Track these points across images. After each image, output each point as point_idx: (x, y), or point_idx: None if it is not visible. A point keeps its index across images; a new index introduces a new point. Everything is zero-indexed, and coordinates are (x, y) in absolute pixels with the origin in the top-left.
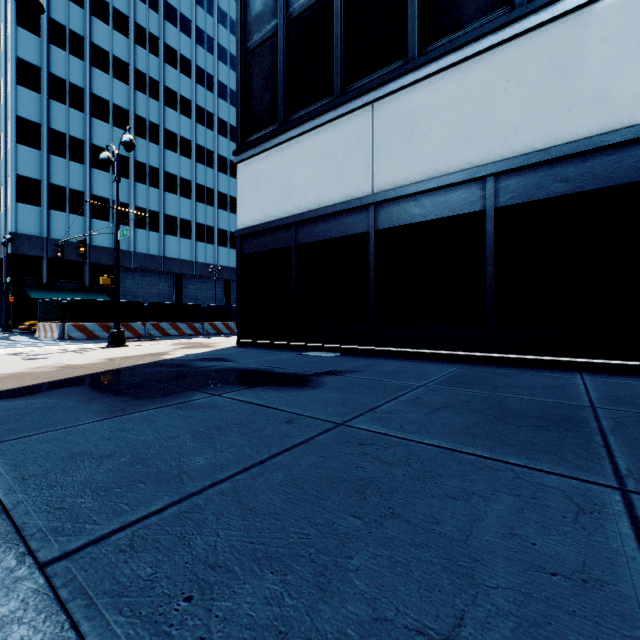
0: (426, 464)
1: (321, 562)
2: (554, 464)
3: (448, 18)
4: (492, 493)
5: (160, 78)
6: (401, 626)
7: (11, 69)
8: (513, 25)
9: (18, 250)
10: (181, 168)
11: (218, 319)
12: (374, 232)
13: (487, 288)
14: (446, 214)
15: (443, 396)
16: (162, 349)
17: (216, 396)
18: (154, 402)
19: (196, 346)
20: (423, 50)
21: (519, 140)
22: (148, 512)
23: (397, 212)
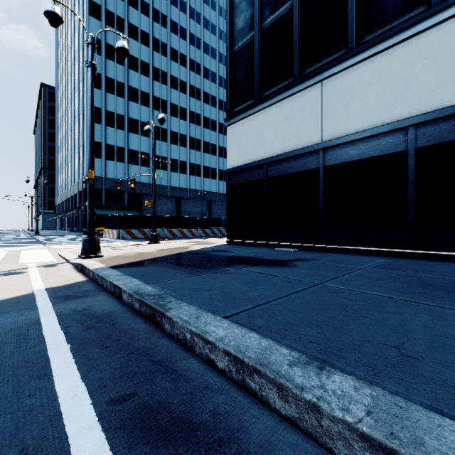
0: (375, 301)
1: (335, 326)
2: (454, 306)
3: (378, 18)
4: (415, 313)
5: (168, 70)
6: (376, 342)
7: (86, 77)
8: (430, 19)
9: None
10: (180, 127)
11: (206, 227)
12: (323, 168)
13: (409, 204)
14: (377, 154)
15: (379, 274)
16: (183, 245)
17: (238, 269)
18: (208, 270)
19: (202, 243)
20: (359, 42)
21: (435, 99)
22: (248, 308)
23: (340, 154)
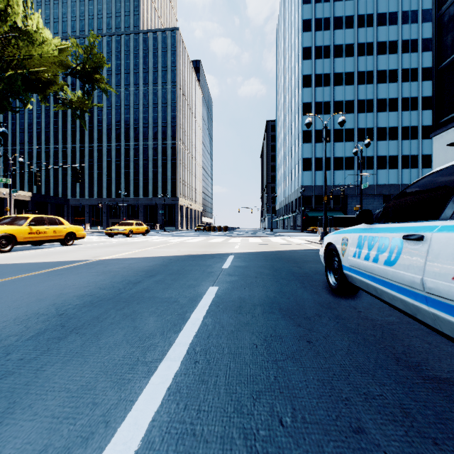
0: None
1: None
2: None
3: None
4: None
5: (373, 68)
6: None
7: (300, 110)
8: None
9: (303, 194)
10: (389, 121)
11: None
12: None
13: None
14: None
15: None
16: None
17: None
18: None
19: None
20: None
21: None
22: None
23: None
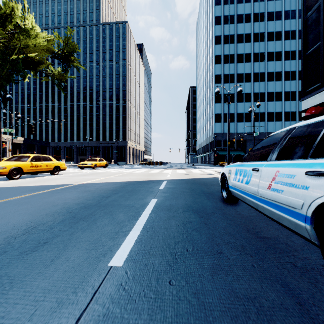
0: None
1: None
2: None
3: None
4: None
5: (265, 50)
6: None
7: (213, 80)
8: None
9: (215, 138)
10: (275, 87)
11: None
12: None
13: None
14: None
15: None
16: None
17: None
18: None
19: None
20: None
21: None
22: None
23: None
